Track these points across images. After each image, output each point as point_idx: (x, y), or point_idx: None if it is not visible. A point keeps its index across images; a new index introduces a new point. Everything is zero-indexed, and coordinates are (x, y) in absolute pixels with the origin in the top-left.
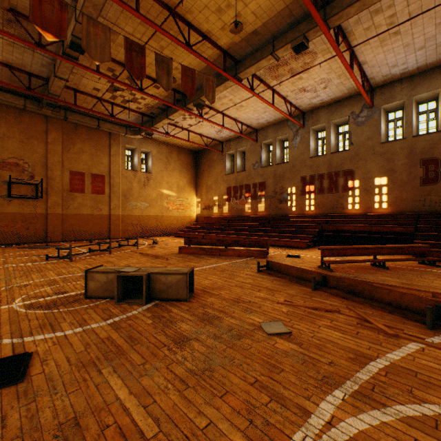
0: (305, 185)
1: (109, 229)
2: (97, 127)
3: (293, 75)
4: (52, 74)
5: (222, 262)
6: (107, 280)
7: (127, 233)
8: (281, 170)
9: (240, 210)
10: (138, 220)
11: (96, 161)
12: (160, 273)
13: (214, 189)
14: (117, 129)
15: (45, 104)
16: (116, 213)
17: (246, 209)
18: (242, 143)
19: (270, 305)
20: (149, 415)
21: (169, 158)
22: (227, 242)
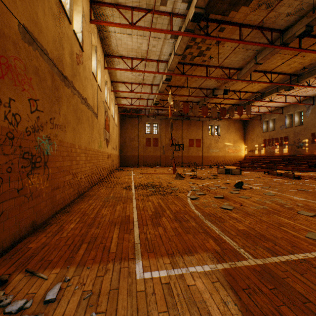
0: (314, 137)
1: (202, 161)
2: (198, 120)
3: (295, 89)
4: (190, 110)
5: (252, 172)
6: (221, 170)
7: (209, 163)
8: (298, 129)
9: (271, 152)
10: (214, 157)
11: (197, 133)
12: (233, 169)
13: (255, 141)
14: (206, 119)
15: (185, 118)
16: (205, 155)
17: (275, 152)
18: (273, 115)
19: (259, 176)
20: (235, 178)
21: (229, 126)
22: (256, 166)
